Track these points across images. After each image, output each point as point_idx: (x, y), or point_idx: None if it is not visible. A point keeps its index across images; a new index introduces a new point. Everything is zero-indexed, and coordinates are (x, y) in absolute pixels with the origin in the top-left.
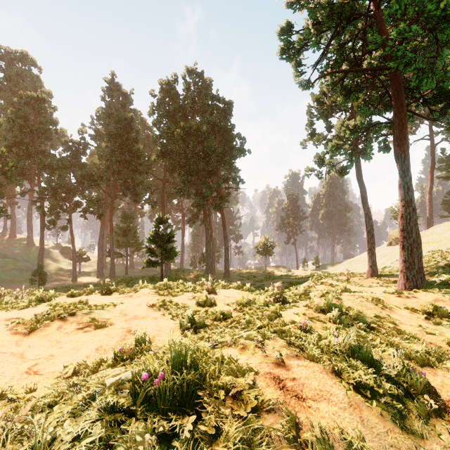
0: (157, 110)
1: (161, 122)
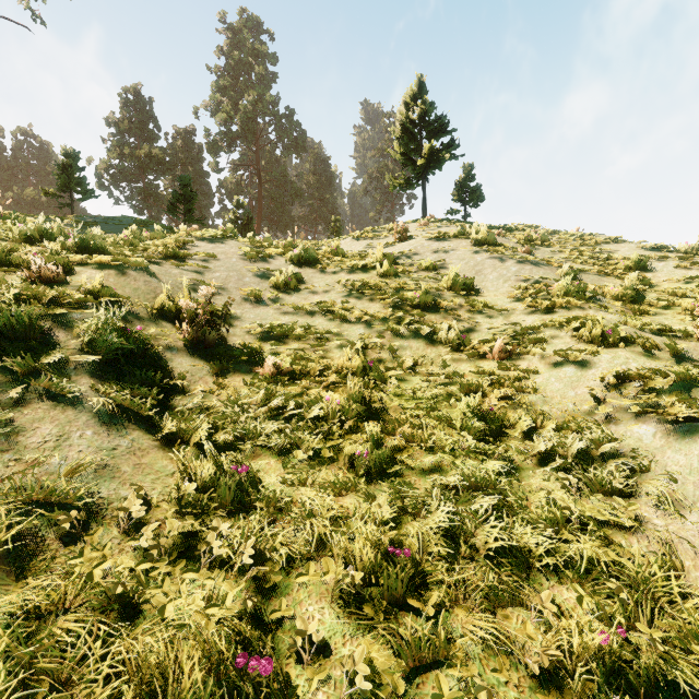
0: None
1: None
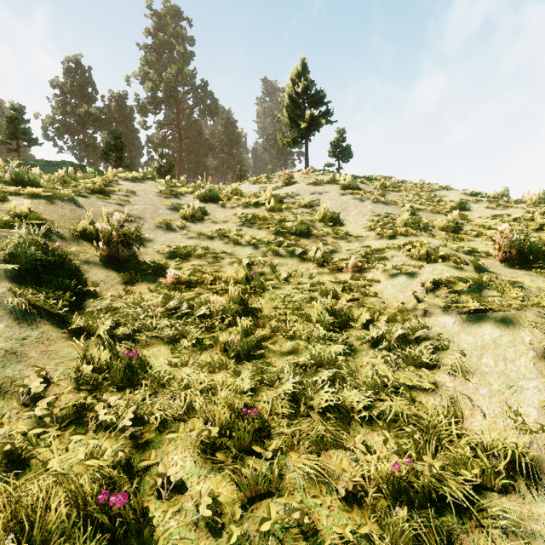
0: None
1: None
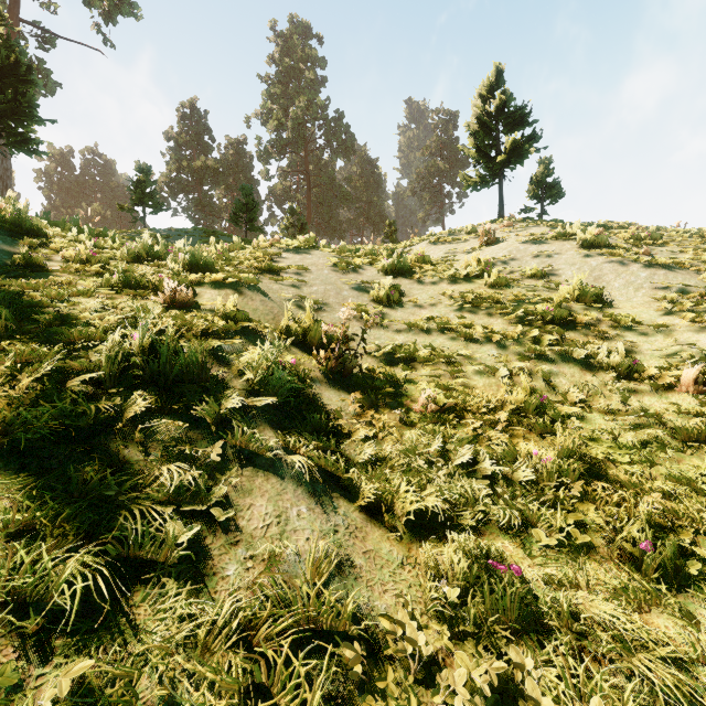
0: (47, 178)
1: (52, 191)
